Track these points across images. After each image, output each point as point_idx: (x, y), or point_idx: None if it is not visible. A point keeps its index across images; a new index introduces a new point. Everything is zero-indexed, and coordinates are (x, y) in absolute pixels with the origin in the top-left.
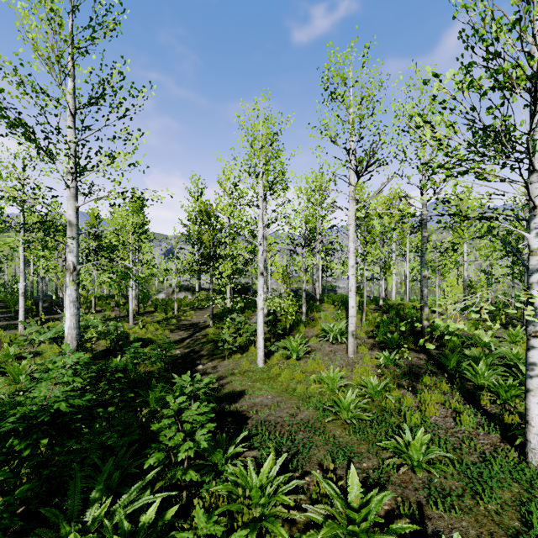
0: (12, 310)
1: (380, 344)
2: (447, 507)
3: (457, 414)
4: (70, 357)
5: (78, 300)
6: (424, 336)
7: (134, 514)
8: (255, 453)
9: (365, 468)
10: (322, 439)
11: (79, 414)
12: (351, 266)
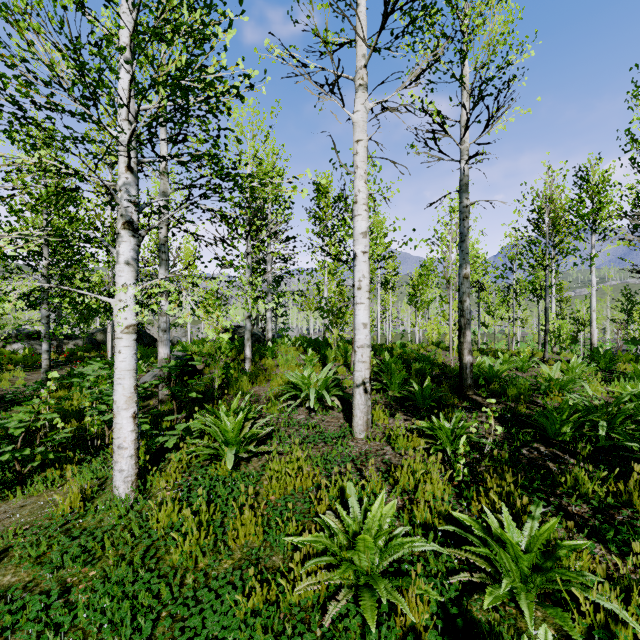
0: None
1: (399, 402)
2: None
3: None
4: None
5: None
6: (465, 382)
7: None
8: None
9: None
10: None
11: None
12: (362, 234)
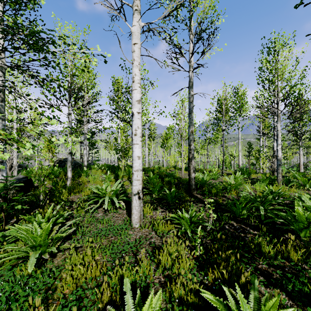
0: None
1: (158, 200)
2: None
3: None
4: None
5: None
6: (192, 187)
7: None
8: None
9: None
10: None
11: None
12: (137, 101)
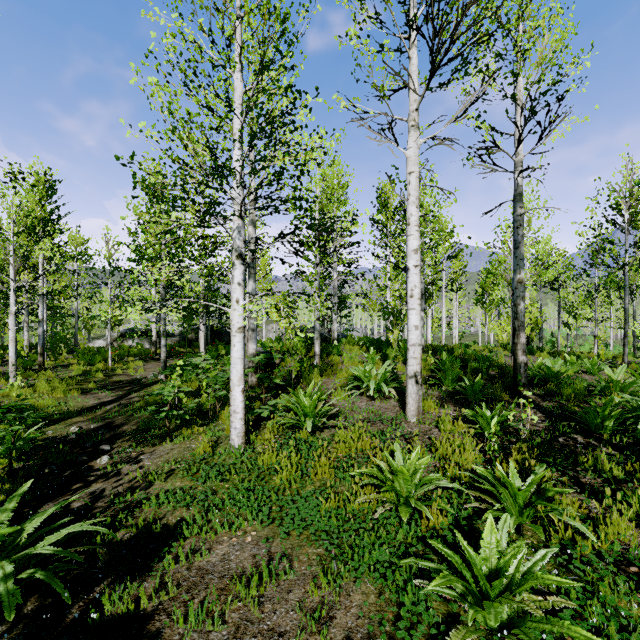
0: None
1: (451, 396)
2: None
3: None
4: None
5: None
6: (519, 380)
7: None
8: None
9: None
10: None
11: None
12: (414, 251)
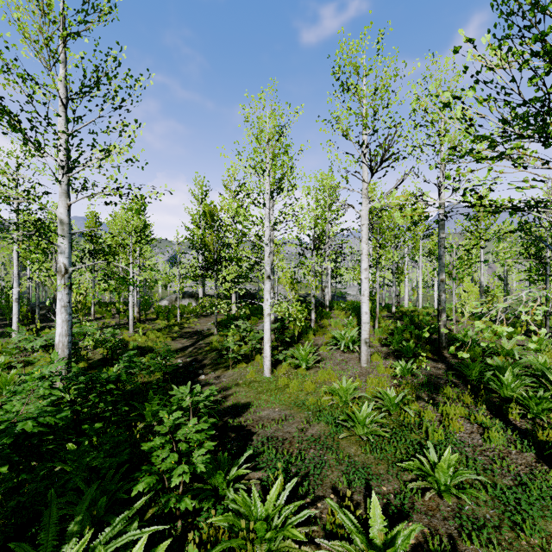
0: (7, 317)
1: (394, 352)
2: (483, 541)
3: (485, 430)
4: (48, 367)
5: (70, 305)
6: (441, 344)
7: (121, 547)
8: (261, 474)
9: (385, 493)
10: (335, 458)
11: (53, 433)
12: (364, 269)
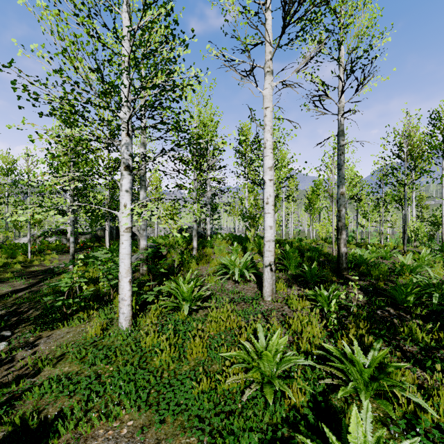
0: None
1: (294, 278)
2: None
3: None
4: None
5: None
6: (341, 265)
7: None
8: None
9: None
10: None
11: None
12: (269, 168)
